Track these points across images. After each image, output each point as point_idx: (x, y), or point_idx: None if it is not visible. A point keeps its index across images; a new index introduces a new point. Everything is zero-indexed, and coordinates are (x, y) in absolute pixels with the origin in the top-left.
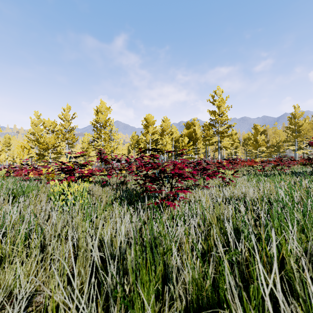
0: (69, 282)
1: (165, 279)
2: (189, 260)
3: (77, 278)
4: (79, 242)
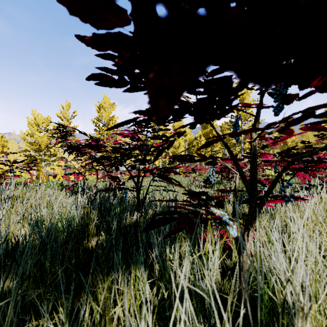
0: None
1: None
2: None
3: None
4: None
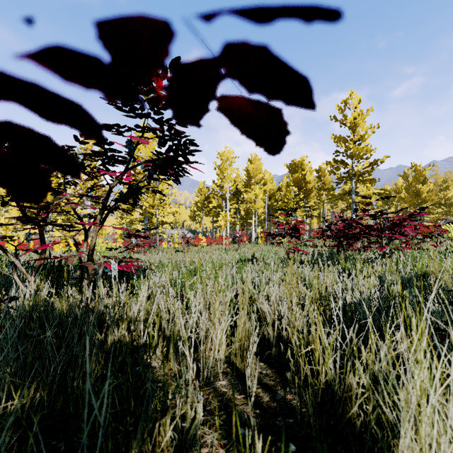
0: None
1: None
2: None
3: None
4: None
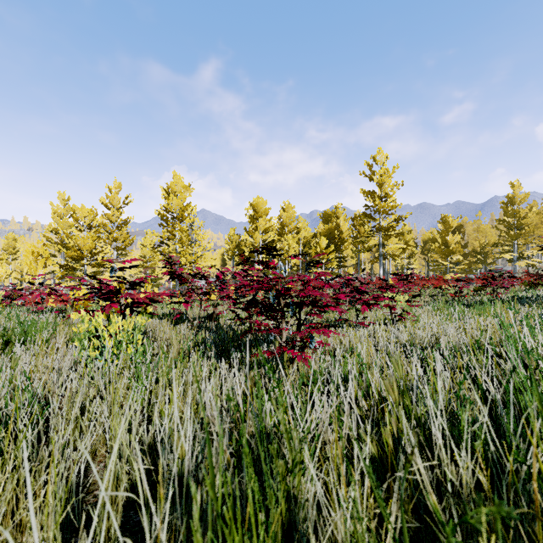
0: (88, 522)
1: (289, 528)
2: (343, 486)
3: (84, 533)
4: (115, 435)
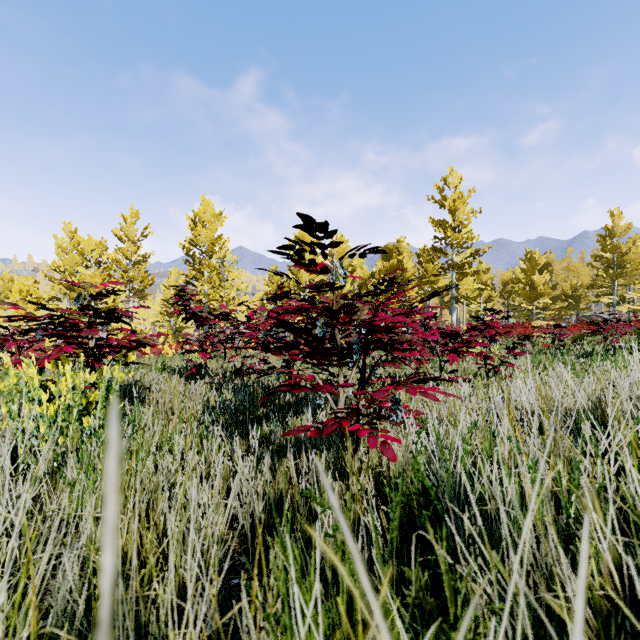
0: None
1: None
2: None
3: None
4: None
